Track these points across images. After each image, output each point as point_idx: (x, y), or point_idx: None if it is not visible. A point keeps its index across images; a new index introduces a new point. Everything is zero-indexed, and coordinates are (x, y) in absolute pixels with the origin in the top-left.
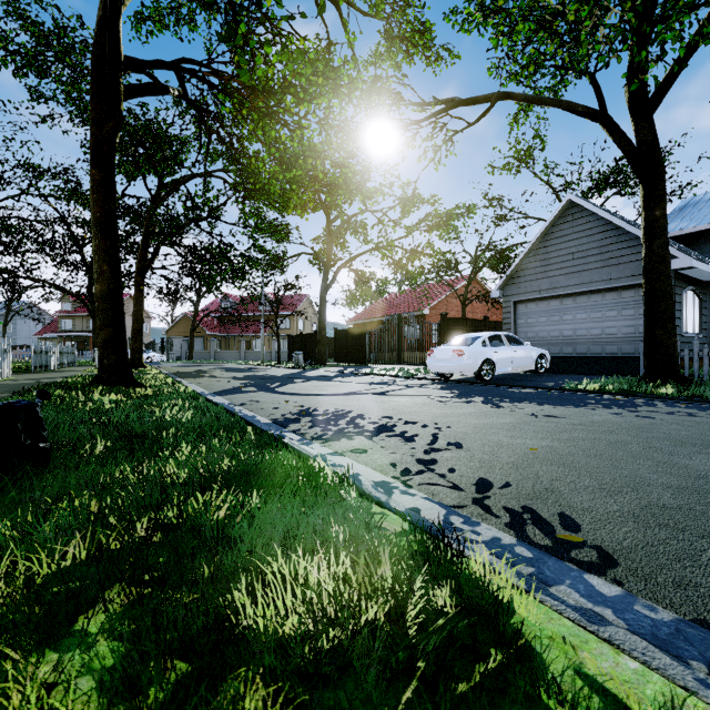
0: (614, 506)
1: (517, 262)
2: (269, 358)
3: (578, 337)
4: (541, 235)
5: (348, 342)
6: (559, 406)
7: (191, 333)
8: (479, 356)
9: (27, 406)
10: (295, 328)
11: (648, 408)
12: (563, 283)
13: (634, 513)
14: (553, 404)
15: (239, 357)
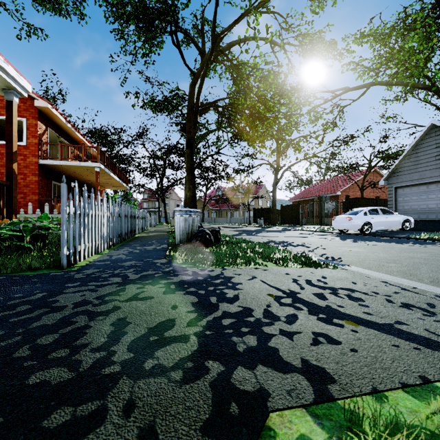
0: (356, 257)
1: (396, 163)
2: (242, 222)
3: (439, 209)
4: (413, 146)
5: (289, 212)
6: (387, 243)
7: (203, 208)
8: (362, 220)
9: (218, 230)
10: (257, 204)
11: (435, 245)
12: (428, 175)
13: (359, 258)
14: (386, 242)
15: (226, 221)
